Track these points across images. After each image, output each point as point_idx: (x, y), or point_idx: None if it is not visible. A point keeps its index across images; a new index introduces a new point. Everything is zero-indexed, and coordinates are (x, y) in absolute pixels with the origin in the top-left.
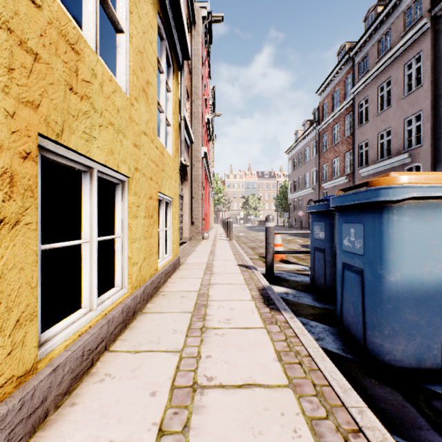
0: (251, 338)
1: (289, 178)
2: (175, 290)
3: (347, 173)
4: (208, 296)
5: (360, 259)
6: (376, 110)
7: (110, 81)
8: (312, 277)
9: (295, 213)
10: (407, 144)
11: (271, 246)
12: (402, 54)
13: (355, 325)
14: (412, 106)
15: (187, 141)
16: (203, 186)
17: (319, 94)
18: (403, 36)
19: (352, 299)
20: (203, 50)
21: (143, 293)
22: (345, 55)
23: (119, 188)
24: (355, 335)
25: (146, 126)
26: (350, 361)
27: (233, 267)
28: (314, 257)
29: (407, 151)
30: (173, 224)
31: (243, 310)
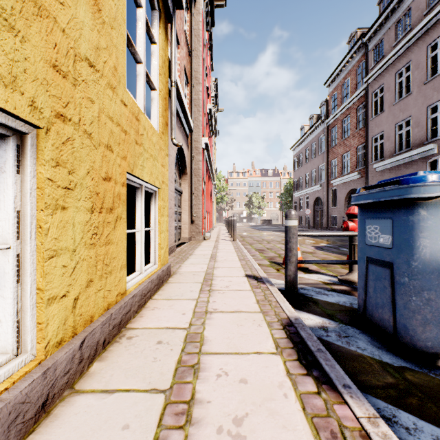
0: None
1: (294, 175)
2: (151, 325)
3: (359, 168)
4: (201, 342)
5: None
6: (394, 99)
7: None
8: (362, 303)
9: (301, 211)
10: (430, 134)
11: (294, 253)
12: (425, 34)
13: None
14: (438, 91)
15: (185, 129)
16: (204, 180)
17: (327, 86)
18: (426, 14)
19: None
20: (204, 30)
21: (81, 349)
22: (357, 42)
23: (7, 145)
24: None
25: (95, 54)
26: None
27: (240, 280)
28: (367, 273)
29: (431, 142)
30: (159, 222)
31: (265, 385)
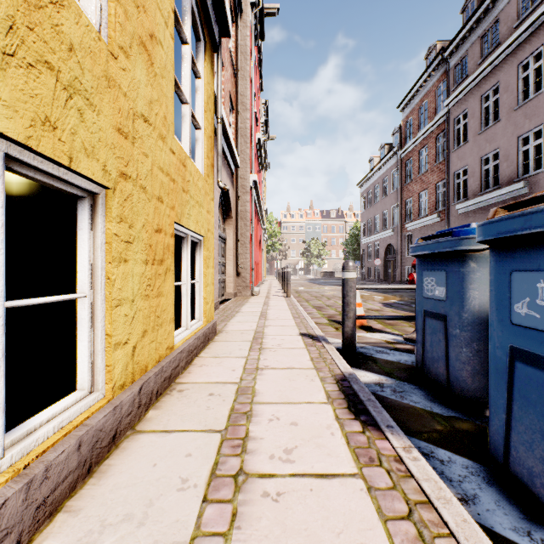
0: (336, 509)
1: (361, 218)
2: (201, 380)
3: (439, 210)
4: (253, 394)
5: None
6: (479, 127)
7: None
8: (420, 358)
9: (370, 261)
10: (522, 170)
11: (352, 307)
12: (516, 50)
13: None
14: (530, 119)
15: (230, 165)
16: (252, 225)
17: (401, 109)
18: (517, 27)
19: (543, 426)
20: (252, 46)
21: (140, 395)
22: (436, 57)
23: (83, 205)
24: None
25: (149, 109)
26: None
27: (294, 338)
28: (424, 327)
29: (523, 179)
30: (204, 274)
31: (314, 426)
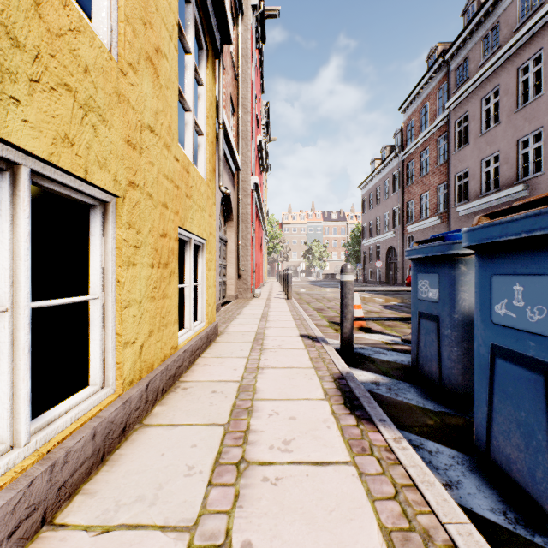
0: (329, 491)
1: (363, 219)
2: (204, 379)
3: (440, 212)
4: (254, 391)
5: (543, 343)
6: (479, 129)
7: (63, 5)
8: (415, 358)
9: (372, 263)
10: (521, 173)
11: (350, 309)
12: (516, 54)
13: (526, 467)
14: (529, 122)
15: (232, 168)
16: (253, 227)
17: (402, 111)
18: (517, 30)
19: (518, 416)
20: (253, 49)
21: (147, 391)
22: (437, 59)
23: (96, 213)
24: (526, 486)
25: (155, 119)
26: (528, 547)
27: (294, 339)
28: (419, 327)
29: (522, 182)
30: (206, 277)
31: (311, 420)
